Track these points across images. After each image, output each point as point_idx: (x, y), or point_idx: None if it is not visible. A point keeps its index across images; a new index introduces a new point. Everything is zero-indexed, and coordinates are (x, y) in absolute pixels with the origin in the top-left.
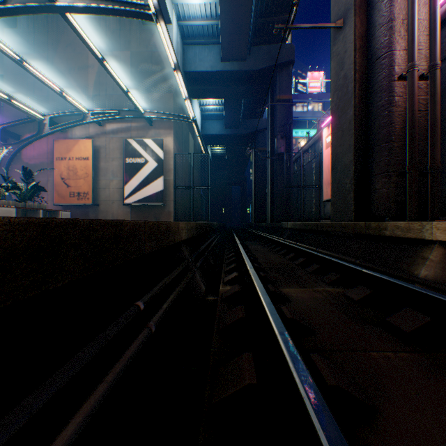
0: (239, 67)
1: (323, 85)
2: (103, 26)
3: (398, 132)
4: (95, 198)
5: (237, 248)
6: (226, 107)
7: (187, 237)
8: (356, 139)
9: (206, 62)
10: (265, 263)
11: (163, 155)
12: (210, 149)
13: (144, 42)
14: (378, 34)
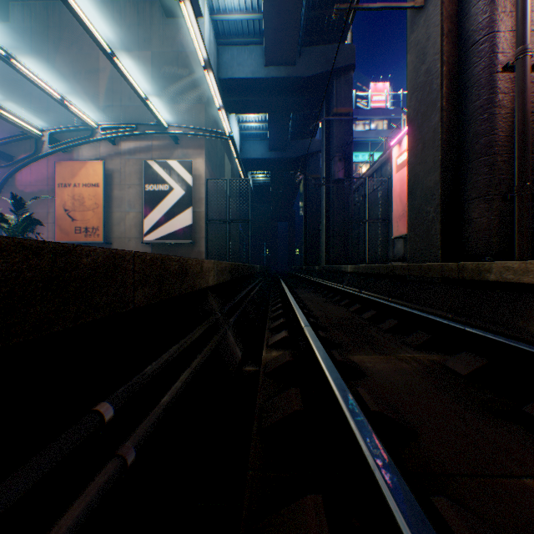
0: (287, 73)
1: (388, 99)
2: (117, 20)
3: (503, 141)
4: (108, 234)
5: (285, 297)
6: (270, 124)
7: (217, 282)
8: (443, 153)
9: (246, 67)
10: (322, 317)
11: (192, 181)
12: (252, 177)
13: (168, 40)
14: (474, 11)
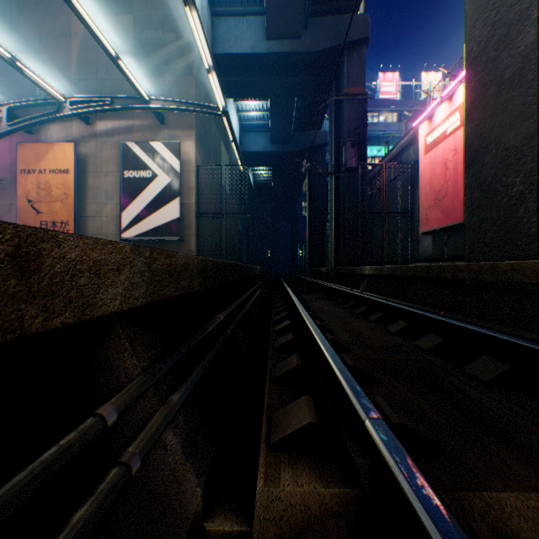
0: (291, 47)
1: (398, 90)
2: None
3: None
4: (81, 230)
5: (292, 308)
6: (272, 112)
7: (150, 298)
8: None
9: (245, 40)
10: (355, 344)
11: (179, 166)
12: (252, 174)
13: (153, 2)
14: None
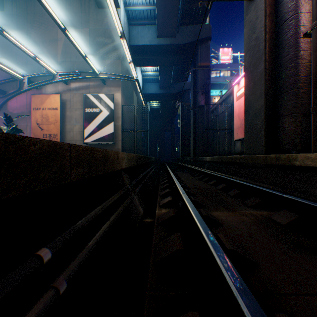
0: (170, 41)
1: (230, 58)
2: (68, 10)
3: (303, 80)
4: (63, 138)
5: (169, 176)
6: (160, 73)
7: (128, 166)
8: (266, 88)
9: (146, 38)
10: (192, 188)
11: (113, 106)
12: (149, 104)
13: (99, 22)
14: (285, 1)
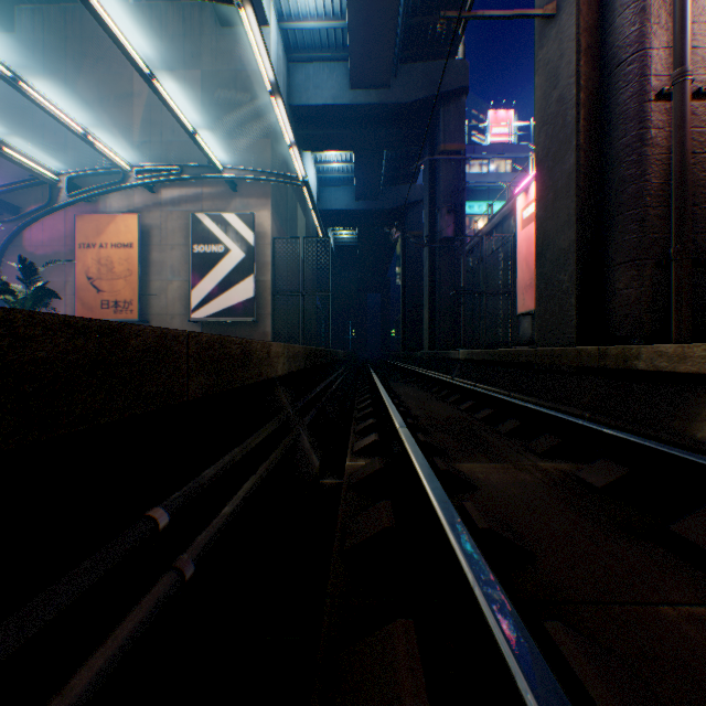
0: (379, 98)
1: (513, 131)
2: (156, 30)
3: (657, 189)
4: (144, 310)
5: (376, 392)
6: (357, 165)
7: (288, 371)
8: (580, 205)
9: (325, 90)
10: (424, 417)
11: (254, 240)
12: (333, 234)
13: (224, 56)
14: (619, 22)
